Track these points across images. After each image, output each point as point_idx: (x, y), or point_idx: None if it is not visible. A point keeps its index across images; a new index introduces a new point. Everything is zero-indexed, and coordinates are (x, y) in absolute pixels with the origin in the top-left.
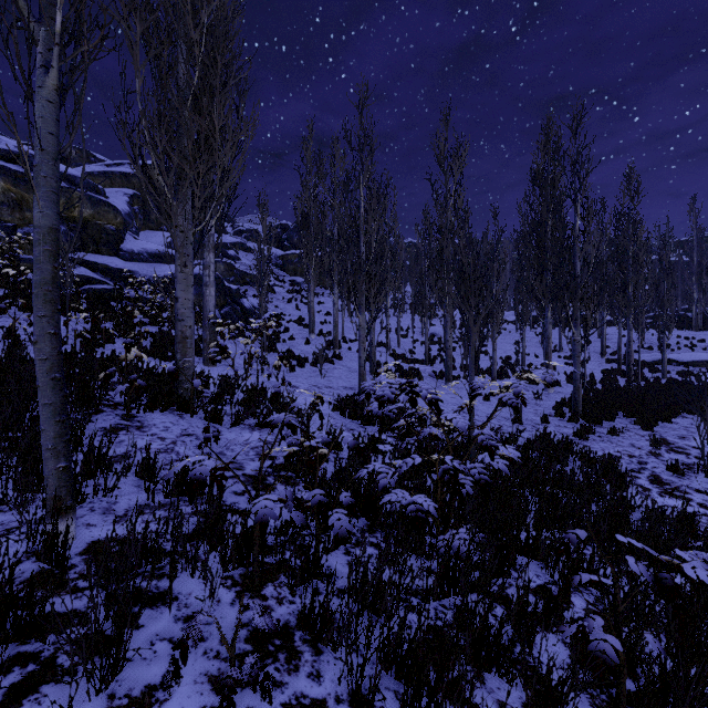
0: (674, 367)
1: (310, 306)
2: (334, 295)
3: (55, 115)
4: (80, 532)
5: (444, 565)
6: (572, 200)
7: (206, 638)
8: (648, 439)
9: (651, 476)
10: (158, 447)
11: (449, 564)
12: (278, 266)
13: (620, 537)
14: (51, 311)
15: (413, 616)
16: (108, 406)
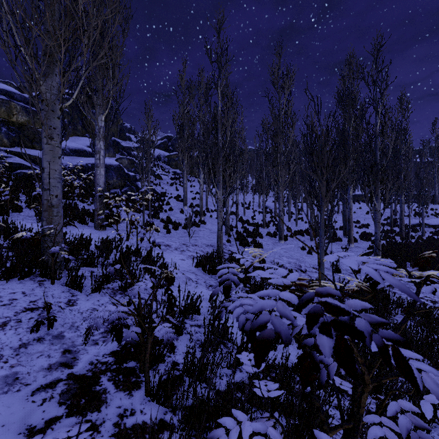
0: (427, 229)
1: (184, 187)
2: (200, 179)
3: None
4: None
5: None
6: (374, 107)
7: None
8: None
9: None
10: None
11: None
12: (165, 162)
13: None
14: None
15: None
16: None
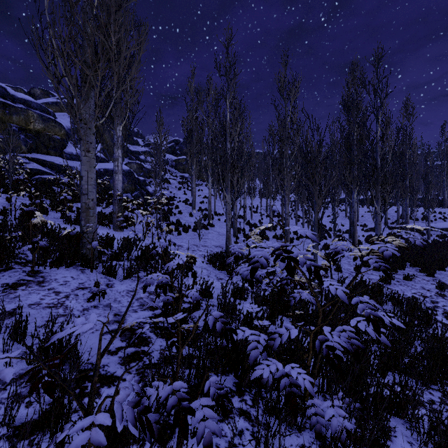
0: (433, 232)
1: (192, 191)
2: (209, 183)
3: None
4: None
5: None
6: (375, 115)
7: None
8: (433, 283)
9: (444, 313)
10: (49, 302)
11: None
12: (172, 166)
13: None
14: None
15: None
16: (19, 263)
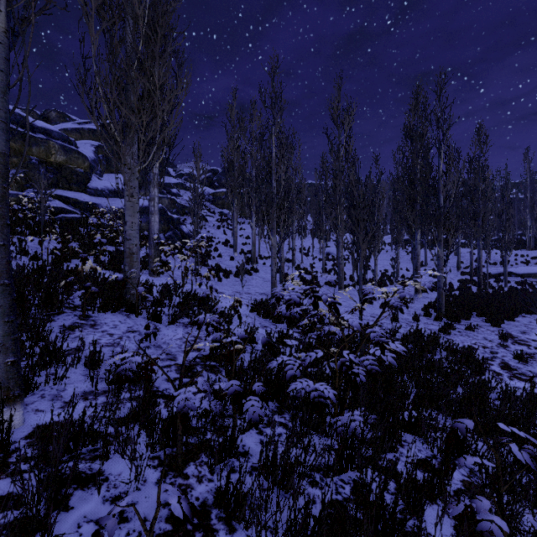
0: (513, 278)
1: (234, 231)
2: (252, 223)
3: (4, 54)
4: (28, 417)
5: (342, 445)
6: (437, 148)
7: (130, 519)
8: (497, 334)
9: (501, 363)
10: (107, 341)
11: (347, 444)
12: (210, 201)
13: (502, 425)
14: (0, 225)
15: (316, 491)
16: (69, 308)
